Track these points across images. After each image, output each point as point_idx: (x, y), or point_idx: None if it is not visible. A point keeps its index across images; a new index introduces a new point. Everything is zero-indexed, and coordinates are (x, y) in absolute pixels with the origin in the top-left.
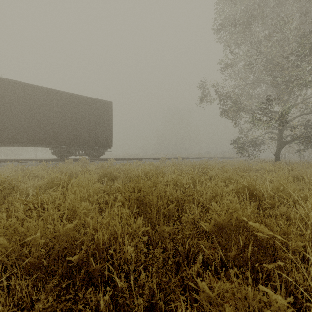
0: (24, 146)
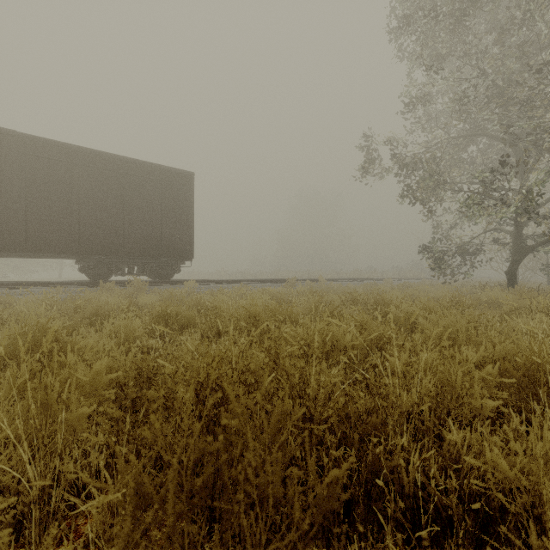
0: (22, 256)
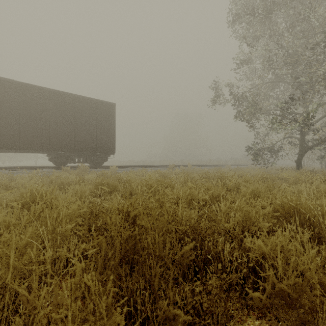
0: (16, 151)
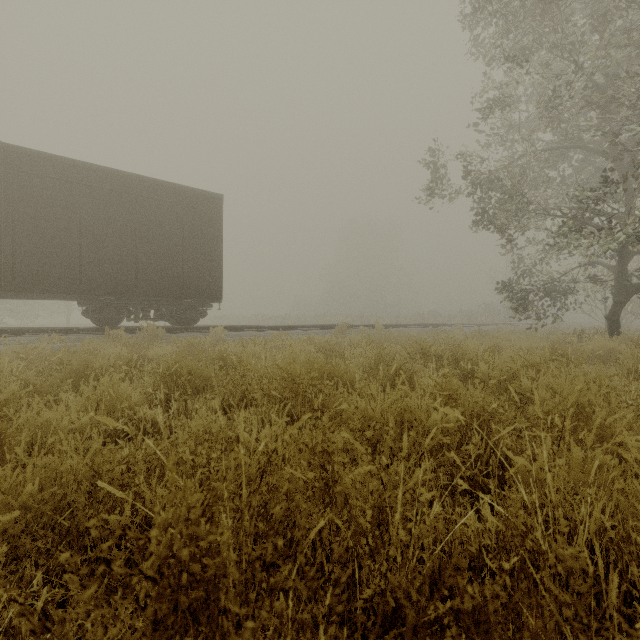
0: (10, 296)
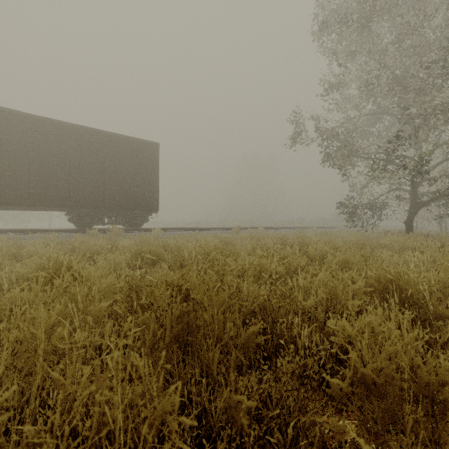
0: (24, 209)
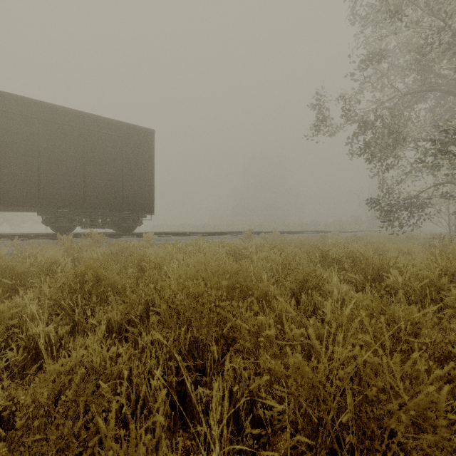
0: None
